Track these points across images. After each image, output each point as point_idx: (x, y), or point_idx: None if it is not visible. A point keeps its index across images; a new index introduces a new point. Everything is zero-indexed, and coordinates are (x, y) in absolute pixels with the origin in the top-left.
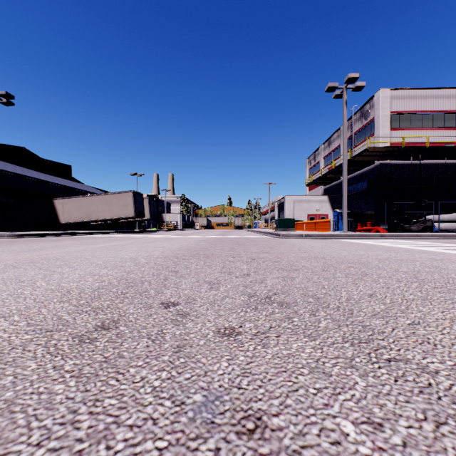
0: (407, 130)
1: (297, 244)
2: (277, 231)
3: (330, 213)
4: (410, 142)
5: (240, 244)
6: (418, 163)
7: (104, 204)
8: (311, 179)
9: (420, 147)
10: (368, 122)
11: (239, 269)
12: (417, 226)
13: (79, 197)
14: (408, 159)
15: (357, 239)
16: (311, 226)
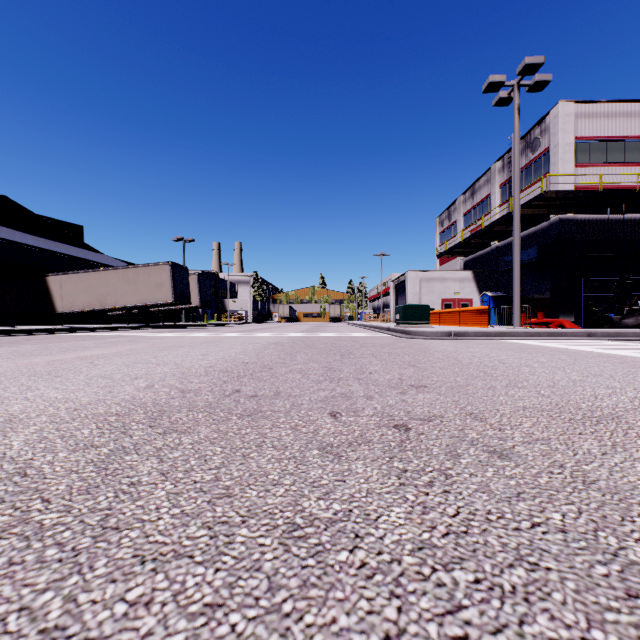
0: (602, 167)
1: (460, 355)
2: (400, 326)
3: (476, 297)
4: (612, 182)
5: (344, 355)
6: (619, 218)
7: (125, 283)
8: (445, 246)
9: (627, 191)
10: (537, 155)
11: (382, 583)
12: (635, 317)
13: (86, 272)
14: (603, 212)
15: (551, 341)
16: (451, 317)
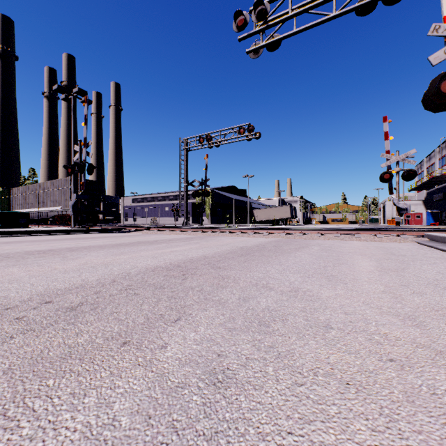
0: None
1: None
2: (368, 225)
3: (424, 212)
4: None
5: None
6: None
7: (275, 212)
8: (410, 187)
9: None
10: None
11: None
12: None
13: (264, 209)
14: None
15: None
16: (394, 222)
